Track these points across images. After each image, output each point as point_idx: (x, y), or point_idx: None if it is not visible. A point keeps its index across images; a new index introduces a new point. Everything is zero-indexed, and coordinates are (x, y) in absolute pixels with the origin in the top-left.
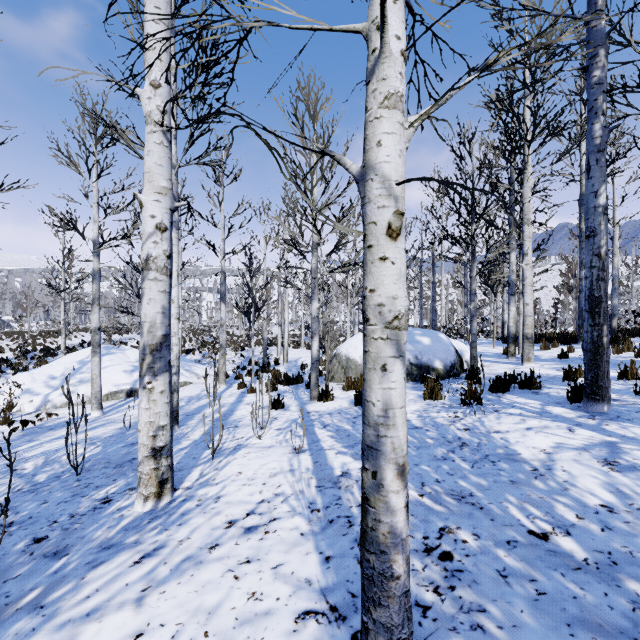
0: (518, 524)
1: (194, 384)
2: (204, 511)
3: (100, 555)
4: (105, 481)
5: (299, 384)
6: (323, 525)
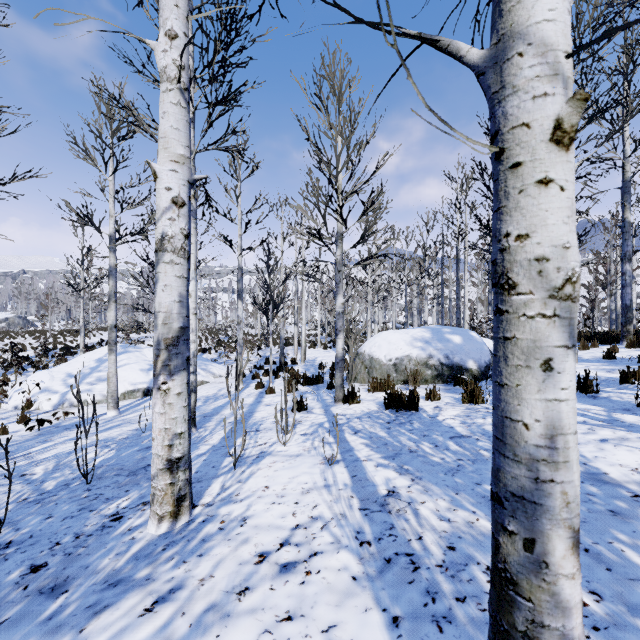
0: None
1: (211, 383)
2: (228, 537)
3: (104, 595)
4: (116, 492)
5: (319, 384)
6: (379, 566)
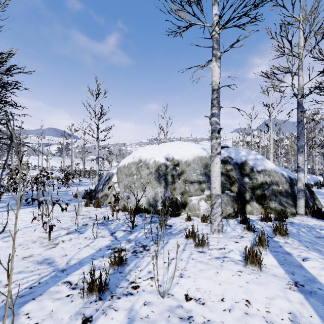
0: (318, 193)
1: None
2: None
3: None
4: None
5: None
6: None
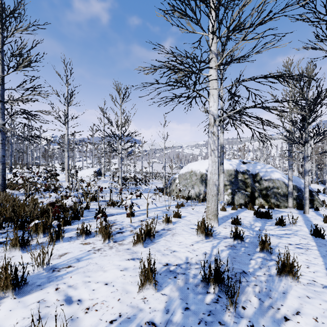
0: None
1: None
2: None
3: None
4: None
5: (319, 193)
6: None
